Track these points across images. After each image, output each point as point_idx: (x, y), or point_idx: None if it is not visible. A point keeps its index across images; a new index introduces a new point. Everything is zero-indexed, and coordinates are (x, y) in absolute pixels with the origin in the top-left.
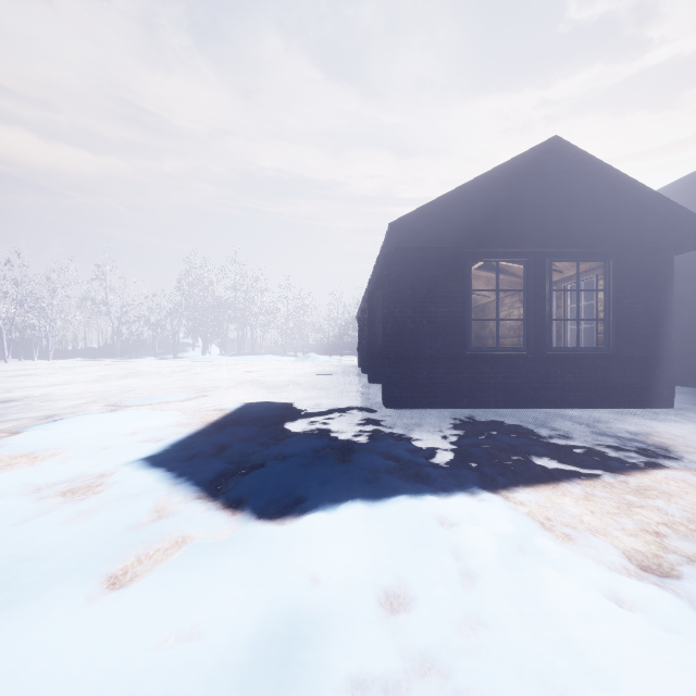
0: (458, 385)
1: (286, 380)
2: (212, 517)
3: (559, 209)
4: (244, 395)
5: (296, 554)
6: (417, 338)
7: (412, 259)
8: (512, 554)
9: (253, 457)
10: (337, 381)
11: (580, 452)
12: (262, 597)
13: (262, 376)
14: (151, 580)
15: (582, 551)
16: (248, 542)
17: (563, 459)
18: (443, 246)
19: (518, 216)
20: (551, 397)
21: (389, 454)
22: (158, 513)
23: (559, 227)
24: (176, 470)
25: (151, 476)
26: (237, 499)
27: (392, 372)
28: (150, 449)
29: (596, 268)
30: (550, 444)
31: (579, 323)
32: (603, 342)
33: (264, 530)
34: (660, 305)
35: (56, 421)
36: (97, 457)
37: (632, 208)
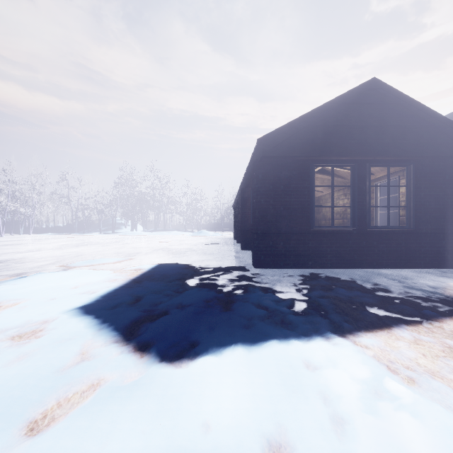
0: (305, 252)
1: (186, 248)
2: (124, 360)
3: (376, 129)
4: (157, 258)
5: (190, 399)
6: (276, 219)
7: (273, 164)
8: (371, 398)
9: (160, 306)
10: (220, 248)
11: (399, 303)
12: (158, 450)
13: (170, 245)
14: (63, 428)
15: (428, 396)
16: (150, 386)
17: (389, 308)
18: (295, 155)
19: (347, 134)
20: (370, 260)
21: (260, 304)
22: (82, 356)
23: (376, 142)
24: (101, 318)
25: (81, 323)
26: (145, 343)
27: (259, 243)
28: (85, 300)
29: (399, 171)
30: (376, 296)
31: (389, 209)
32: (403, 222)
33: (164, 374)
34: (446, 196)
35: (22, 278)
36: (45, 306)
37: (427, 128)
